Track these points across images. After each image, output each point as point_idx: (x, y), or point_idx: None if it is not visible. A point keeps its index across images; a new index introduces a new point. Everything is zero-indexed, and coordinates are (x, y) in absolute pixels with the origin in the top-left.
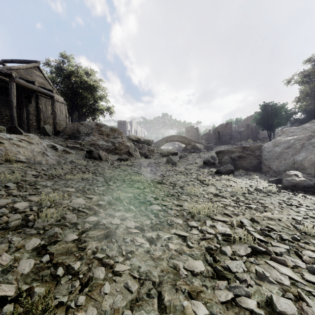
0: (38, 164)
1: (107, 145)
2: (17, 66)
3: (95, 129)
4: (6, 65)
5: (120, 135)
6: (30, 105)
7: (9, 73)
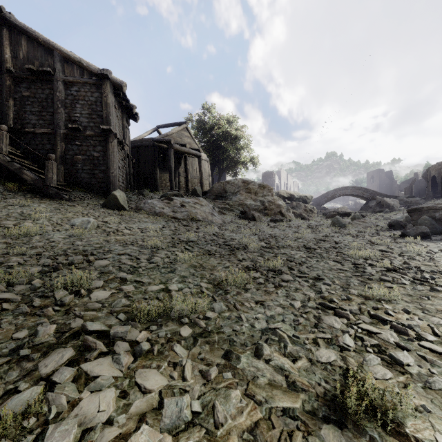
0: (211, 222)
1: (255, 205)
2: (171, 132)
3: (242, 187)
4: (159, 130)
5: (270, 192)
6: (180, 167)
7: (169, 141)
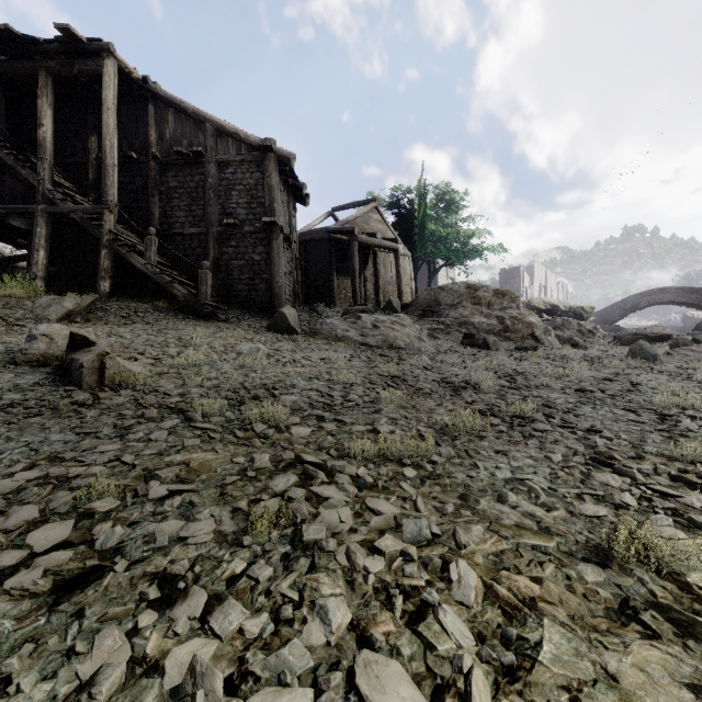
0: (418, 351)
1: (488, 325)
2: (354, 215)
3: (465, 295)
4: (335, 215)
5: (514, 303)
6: (367, 268)
7: (351, 230)
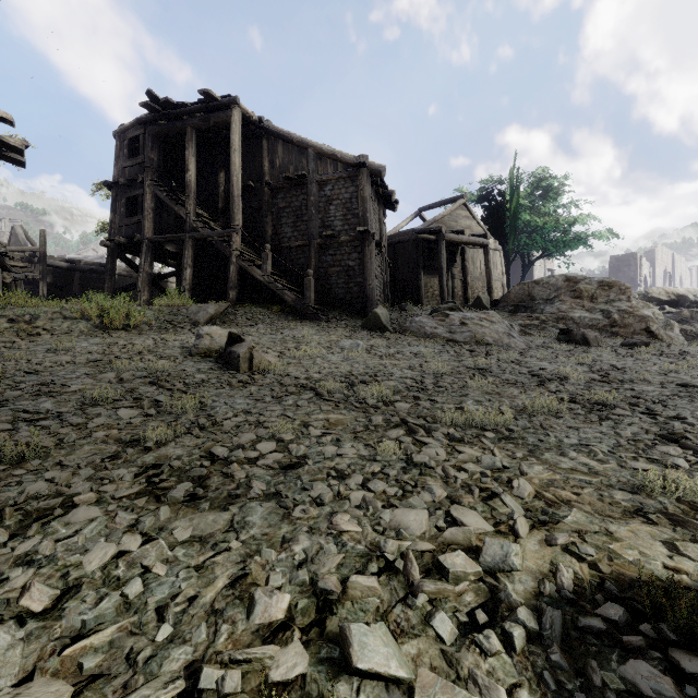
0: (507, 347)
1: (590, 319)
2: (441, 214)
3: (563, 288)
4: (422, 215)
5: (624, 295)
6: (455, 265)
7: (438, 230)
